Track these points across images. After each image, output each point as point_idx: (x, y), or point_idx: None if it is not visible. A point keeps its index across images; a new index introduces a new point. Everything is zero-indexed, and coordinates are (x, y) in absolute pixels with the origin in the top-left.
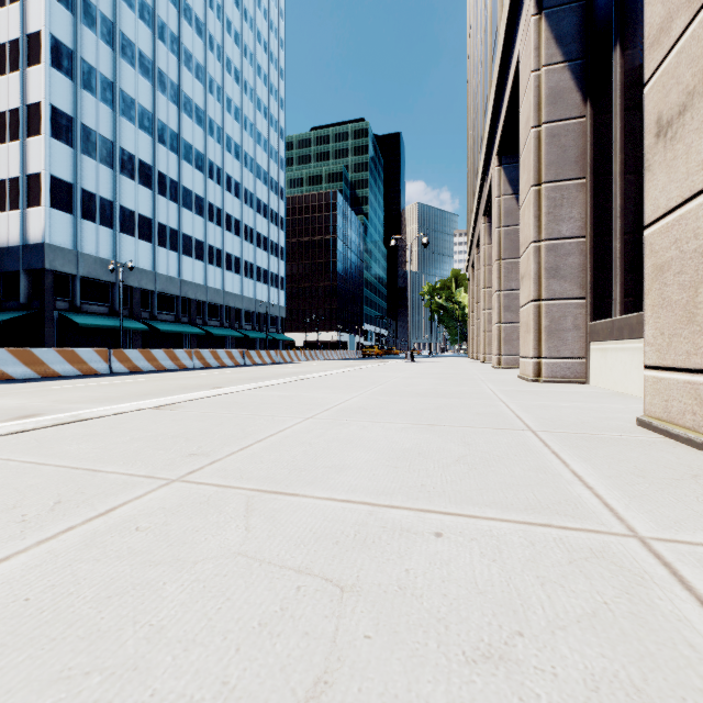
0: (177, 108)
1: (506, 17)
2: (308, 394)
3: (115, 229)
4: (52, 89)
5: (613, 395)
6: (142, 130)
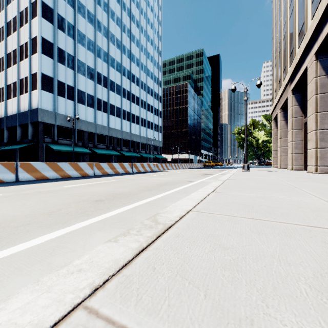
0: (107, 39)
1: None
2: None
3: (75, 101)
4: (42, 29)
5: None
6: (89, 50)
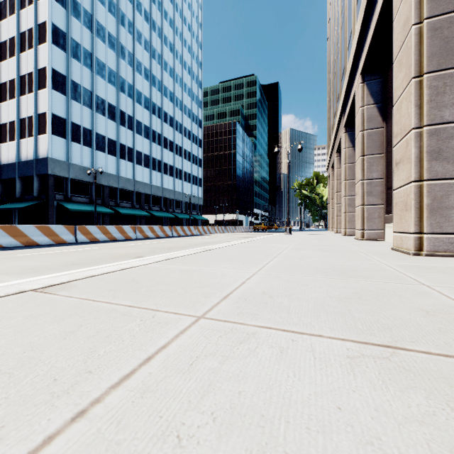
0: (132, 69)
1: None
2: (208, 269)
3: (93, 147)
4: (53, 58)
5: None
6: (110, 83)
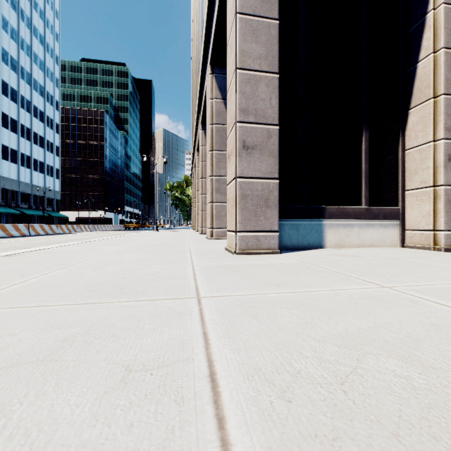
0: None
1: (201, 64)
2: (96, 247)
3: None
4: None
5: None
6: None
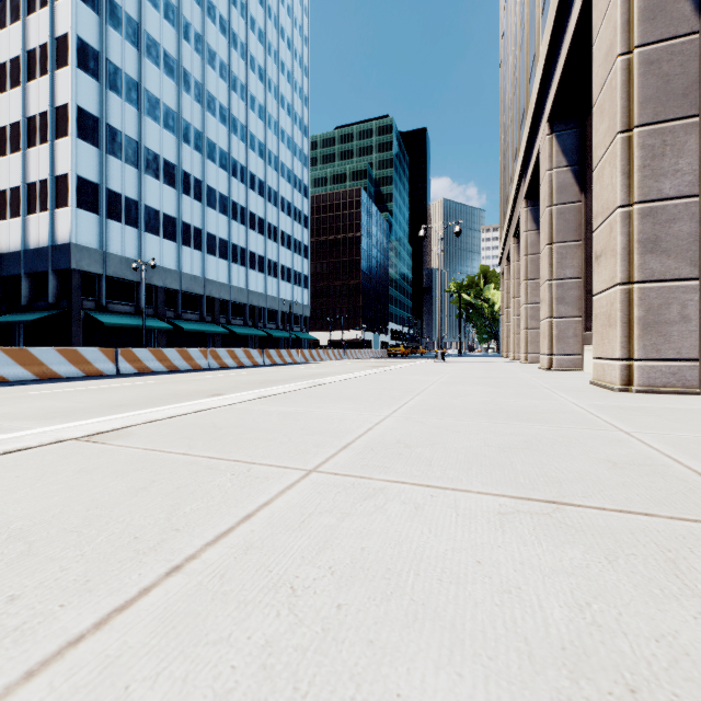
0: (201, 107)
1: None
2: (320, 411)
3: (140, 228)
4: (78, 90)
5: None
6: (166, 129)
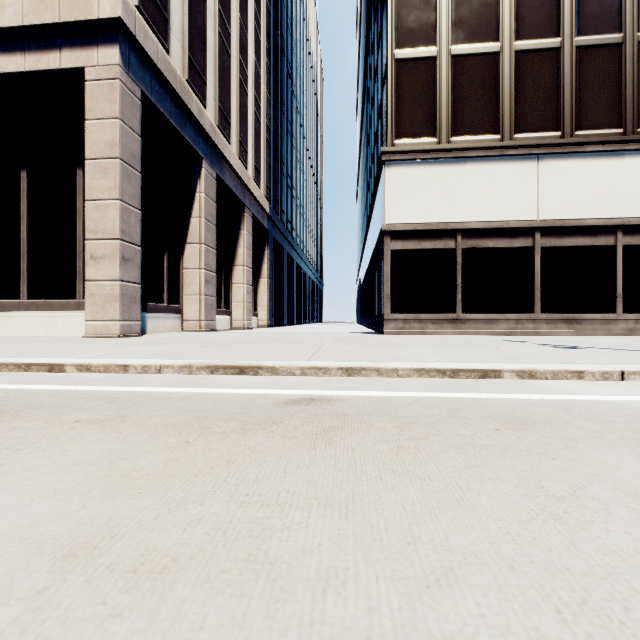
0: None
1: None
2: None
3: None
4: None
5: (35, 336)
6: None
